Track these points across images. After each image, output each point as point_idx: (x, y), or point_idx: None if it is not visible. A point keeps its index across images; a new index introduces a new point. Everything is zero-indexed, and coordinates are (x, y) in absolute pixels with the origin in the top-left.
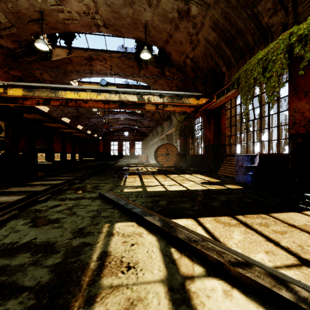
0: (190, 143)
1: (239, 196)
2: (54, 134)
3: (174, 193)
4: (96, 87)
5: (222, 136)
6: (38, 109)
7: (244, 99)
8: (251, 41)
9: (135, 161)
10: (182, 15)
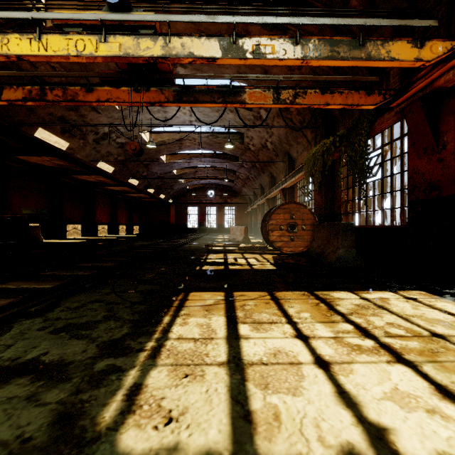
0: (343, 201)
1: None
2: (98, 195)
3: None
4: (91, 13)
5: None
6: (47, 143)
7: None
8: None
9: (225, 238)
10: None
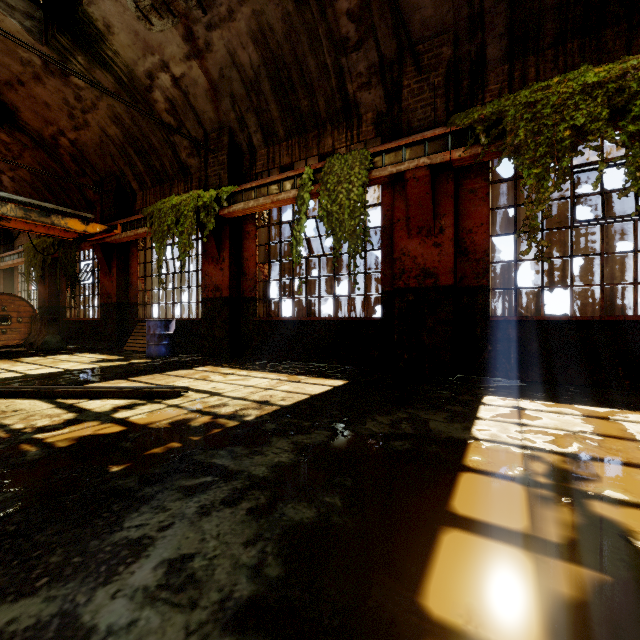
0: (68, 296)
1: (142, 367)
2: None
3: (43, 375)
4: None
5: (133, 290)
6: None
7: (158, 247)
8: (170, 169)
9: None
10: (52, 70)
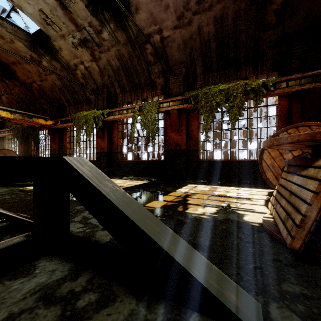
0: (33, 150)
1: None
2: None
3: None
4: None
5: (64, 148)
6: None
7: (78, 131)
8: (82, 99)
9: None
10: (34, 60)
